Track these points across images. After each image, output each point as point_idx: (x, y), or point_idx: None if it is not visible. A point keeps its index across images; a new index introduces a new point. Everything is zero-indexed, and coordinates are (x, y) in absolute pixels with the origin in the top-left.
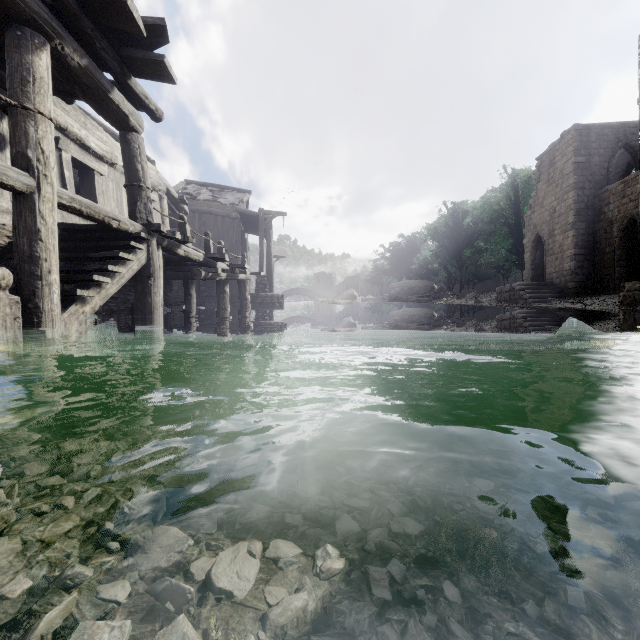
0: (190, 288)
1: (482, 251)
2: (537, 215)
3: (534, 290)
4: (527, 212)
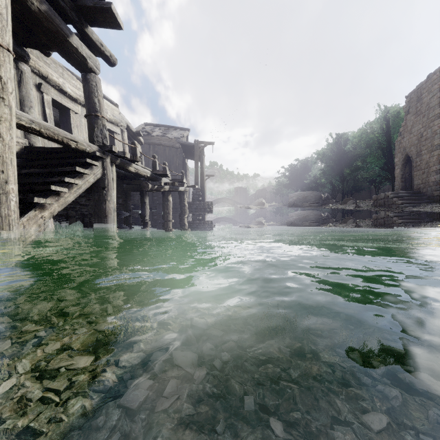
0: (144, 198)
1: (359, 169)
2: (406, 140)
3: (405, 197)
4: (398, 138)
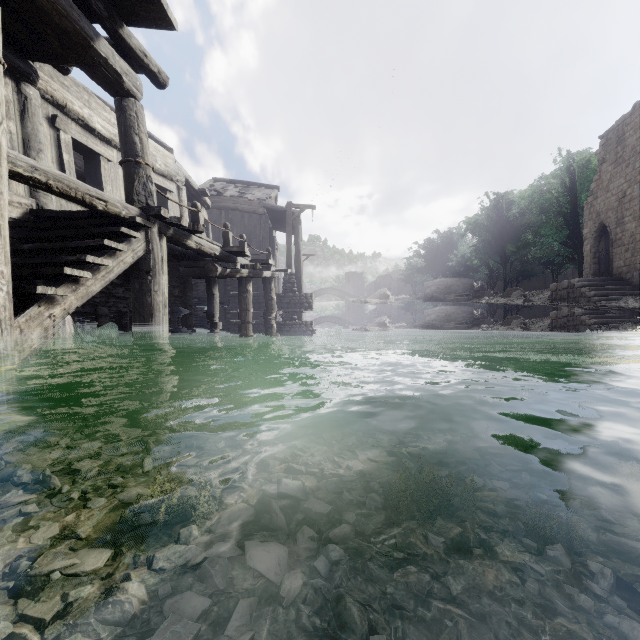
0: (212, 287)
1: (530, 245)
2: (601, 201)
3: (599, 287)
4: (588, 198)
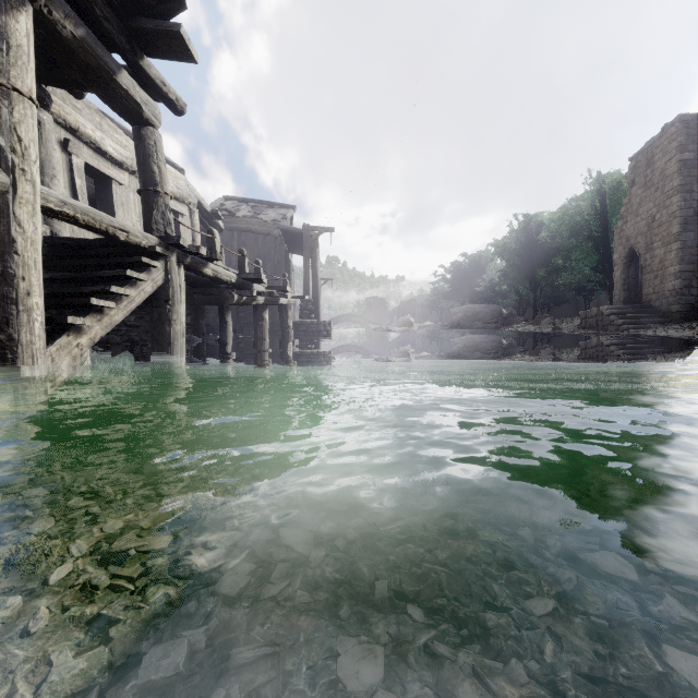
0: (225, 315)
1: (560, 270)
2: (630, 226)
3: (628, 314)
4: (617, 222)
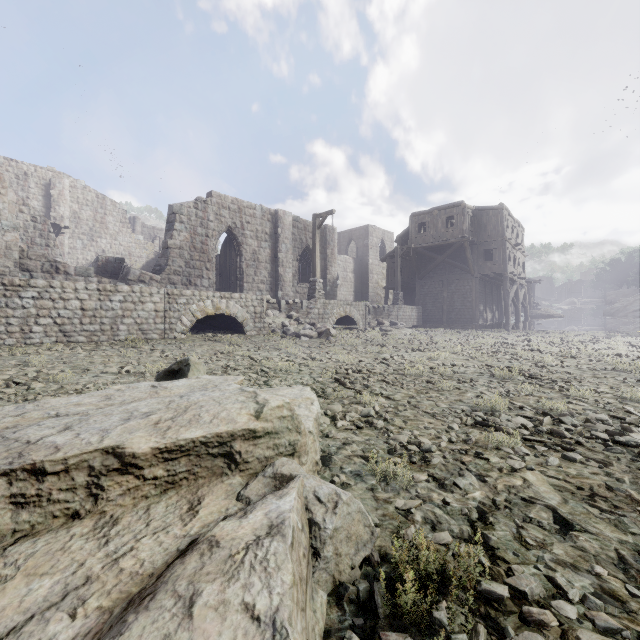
0: None
1: None
2: None
3: None
4: None
